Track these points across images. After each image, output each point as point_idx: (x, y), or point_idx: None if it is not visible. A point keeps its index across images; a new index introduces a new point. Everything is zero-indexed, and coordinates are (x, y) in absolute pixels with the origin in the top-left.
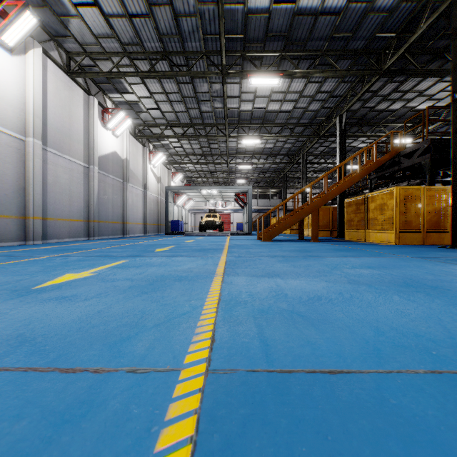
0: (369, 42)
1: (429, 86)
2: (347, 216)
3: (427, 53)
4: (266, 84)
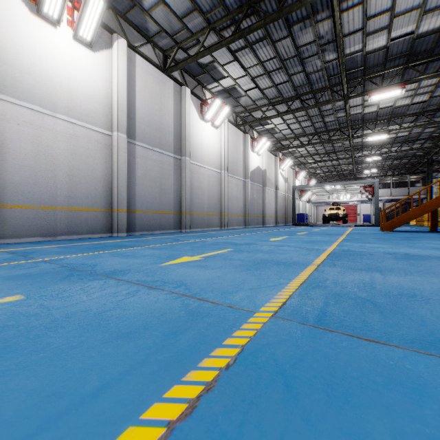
0: None
1: None
2: None
3: None
4: (388, 96)
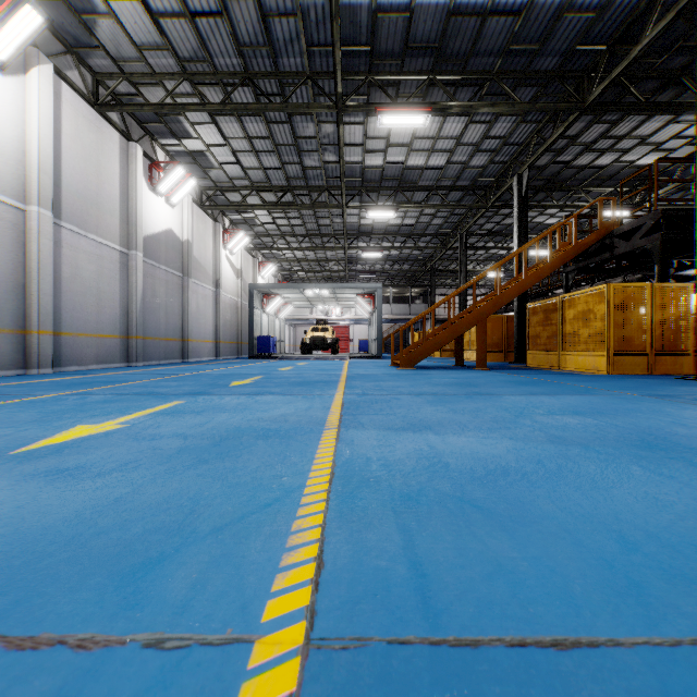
0: (565, 59)
1: (656, 128)
2: (530, 329)
3: (654, 78)
4: (405, 124)
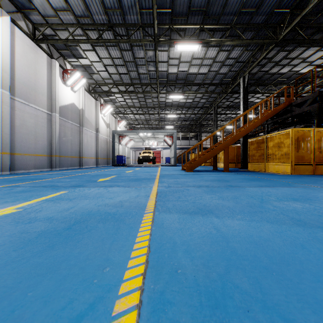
0: (268, 17)
1: (310, 54)
2: (250, 152)
3: (312, 27)
4: (189, 50)
